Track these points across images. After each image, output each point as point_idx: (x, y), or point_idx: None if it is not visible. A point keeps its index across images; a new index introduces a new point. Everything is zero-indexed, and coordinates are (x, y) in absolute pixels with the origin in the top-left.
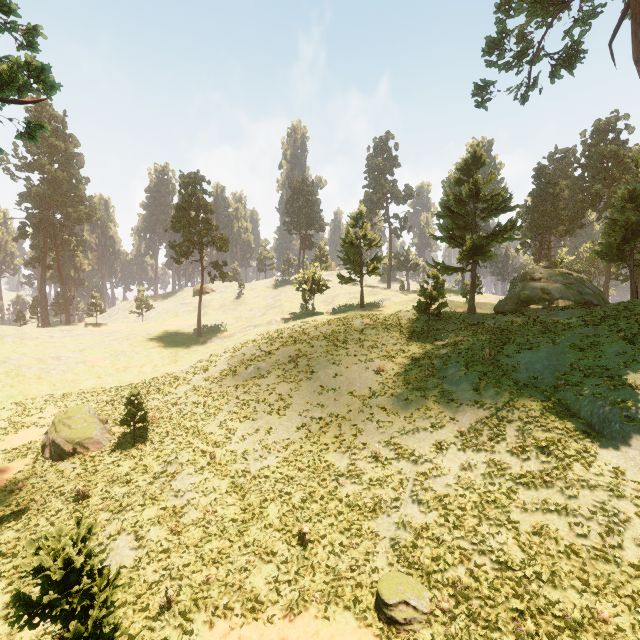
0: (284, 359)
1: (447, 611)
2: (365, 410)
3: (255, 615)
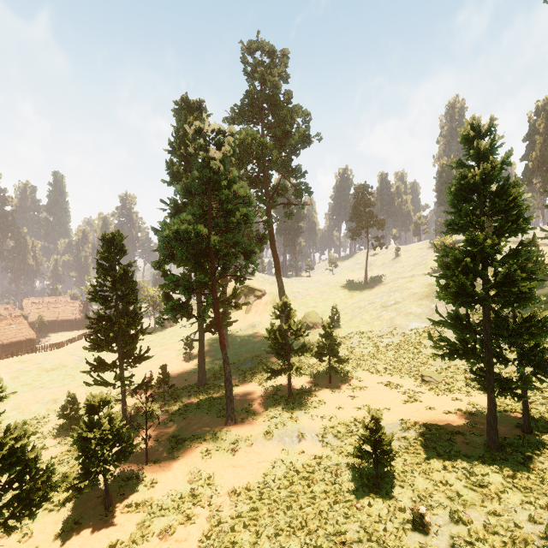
0: (413, 297)
1: (447, 383)
2: None
3: (376, 373)
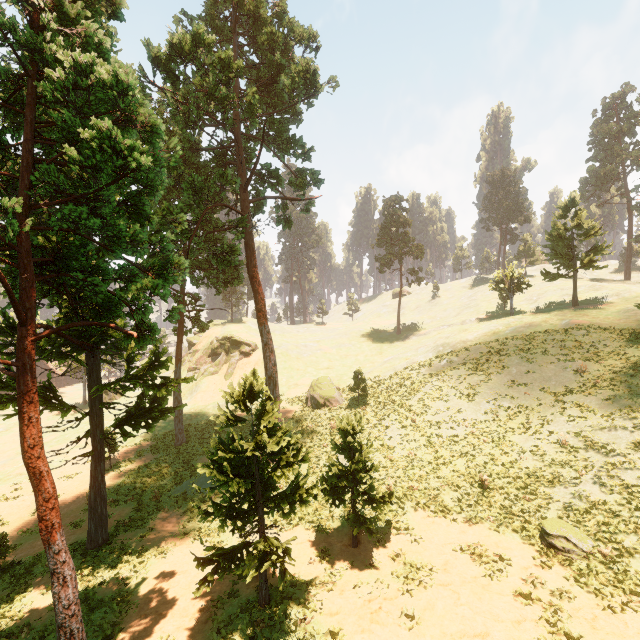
0: (475, 355)
1: (608, 557)
2: (557, 405)
3: (444, 514)
